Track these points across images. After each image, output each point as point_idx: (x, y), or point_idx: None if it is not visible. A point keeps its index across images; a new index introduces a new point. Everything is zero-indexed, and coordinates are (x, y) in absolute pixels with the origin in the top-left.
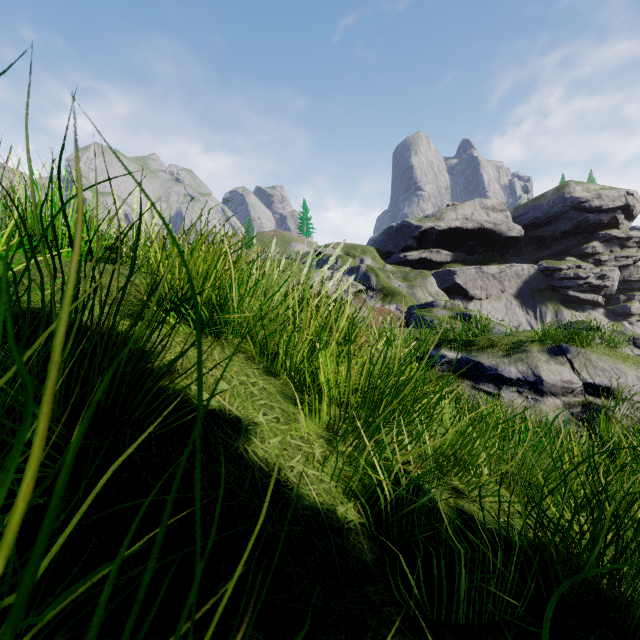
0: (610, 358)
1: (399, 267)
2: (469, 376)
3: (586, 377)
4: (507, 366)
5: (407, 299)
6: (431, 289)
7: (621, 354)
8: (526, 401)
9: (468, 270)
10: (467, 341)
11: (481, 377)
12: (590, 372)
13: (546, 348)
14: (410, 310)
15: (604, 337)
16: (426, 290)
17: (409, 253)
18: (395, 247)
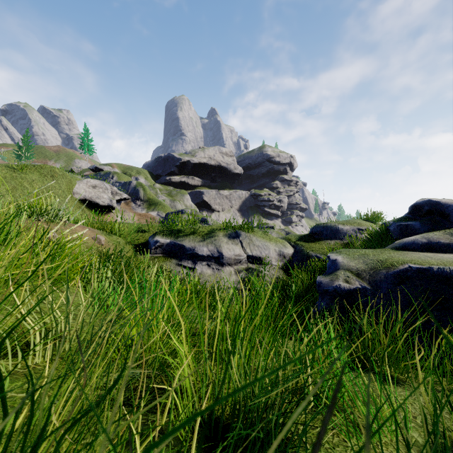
0: (263, 239)
1: (165, 186)
2: (176, 256)
3: (249, 251)
4: (201, 247)
5: (166, 208)
6: (187, 203)
7: (269, 237)
8: (212, 271)
9: (211, 192)
10: (177, 230)
11: (183, 256)
12: (251, 248)
13: (228, 233)
14: (167, 216)
15: (275, 232)
16: (184, 203)
17: (173, 177)
18: (163, 172)
